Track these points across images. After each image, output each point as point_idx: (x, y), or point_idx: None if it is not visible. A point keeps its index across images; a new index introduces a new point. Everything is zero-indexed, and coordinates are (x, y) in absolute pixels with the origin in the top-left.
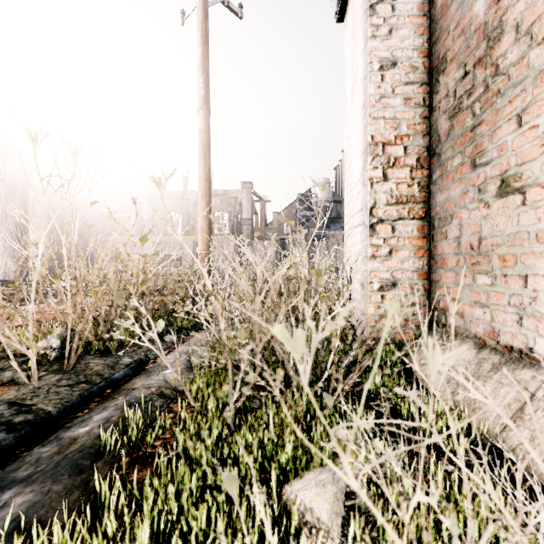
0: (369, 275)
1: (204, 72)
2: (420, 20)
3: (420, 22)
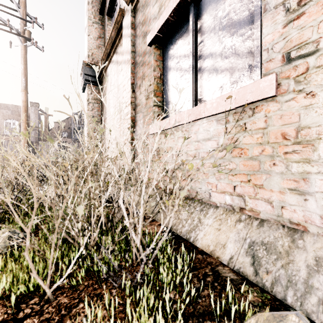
0: None
1: (25, 76)
2: (99, 108)
3: (99, 109)
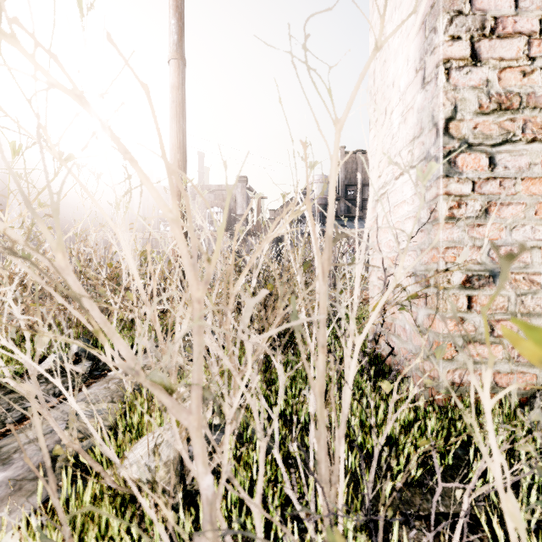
0: (442, 256)
1: (177, 12)
2: None
3: None
